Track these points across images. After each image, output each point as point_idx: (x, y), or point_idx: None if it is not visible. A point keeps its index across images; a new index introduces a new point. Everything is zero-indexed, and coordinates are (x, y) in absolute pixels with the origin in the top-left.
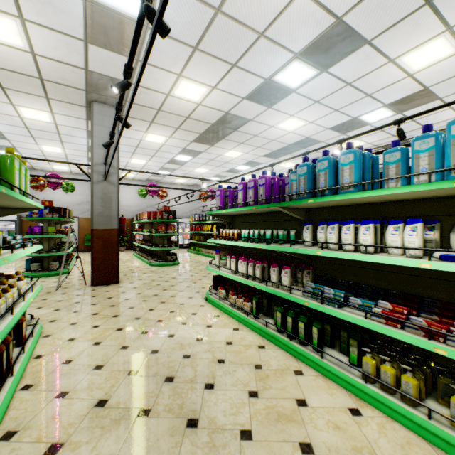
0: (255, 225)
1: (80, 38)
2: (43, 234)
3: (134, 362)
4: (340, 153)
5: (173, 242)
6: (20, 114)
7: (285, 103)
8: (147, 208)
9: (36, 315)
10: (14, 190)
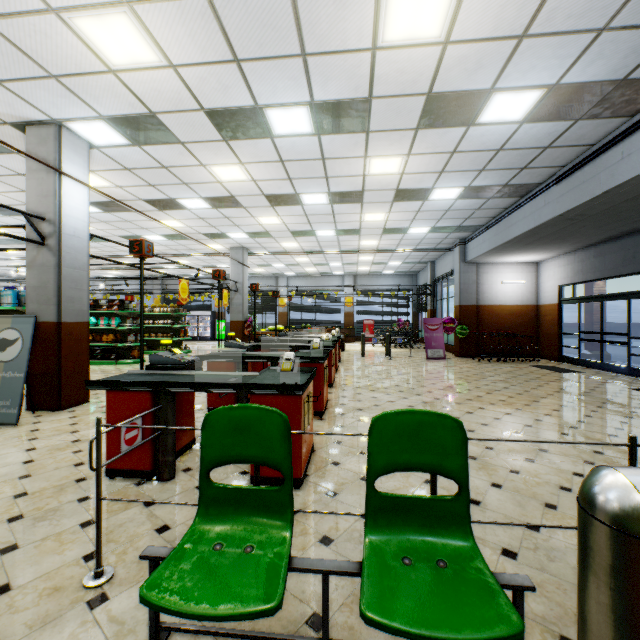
0: None
1: None
2: None
3: None
4: None
5: None
6: None
7: None
8: None
9: None
10: None
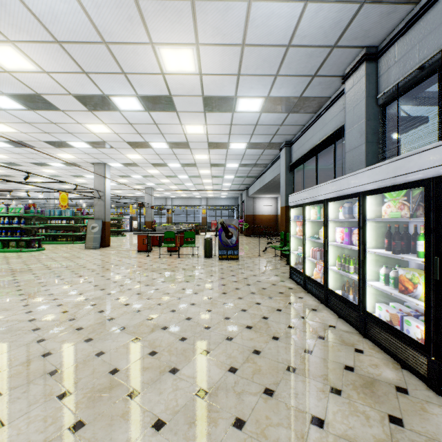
0: None
1: None
2: None
3: None
4: (56, 209)
5: None
6: None
7: (38, 178)
8: None
9: None
10: None
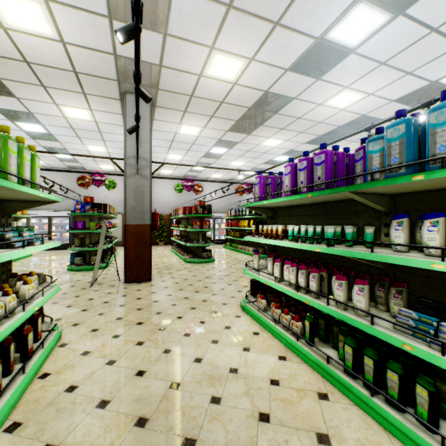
0: (305, 219)
1: (104, 14)
2: (85, 229)
3: (147, 401)
4: None
5: (208, 238)
6: (64, 114)
7: (339, 70)
8: (184, 204)
9: (63, 315)
10: (7, 176)
